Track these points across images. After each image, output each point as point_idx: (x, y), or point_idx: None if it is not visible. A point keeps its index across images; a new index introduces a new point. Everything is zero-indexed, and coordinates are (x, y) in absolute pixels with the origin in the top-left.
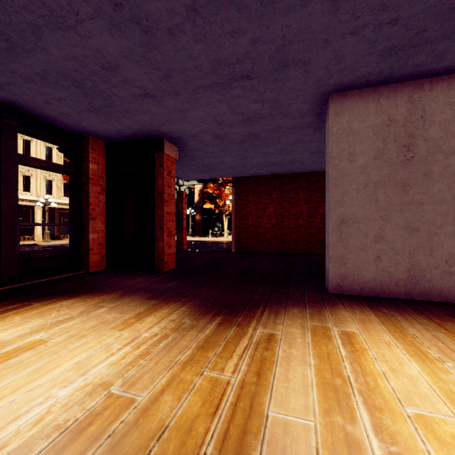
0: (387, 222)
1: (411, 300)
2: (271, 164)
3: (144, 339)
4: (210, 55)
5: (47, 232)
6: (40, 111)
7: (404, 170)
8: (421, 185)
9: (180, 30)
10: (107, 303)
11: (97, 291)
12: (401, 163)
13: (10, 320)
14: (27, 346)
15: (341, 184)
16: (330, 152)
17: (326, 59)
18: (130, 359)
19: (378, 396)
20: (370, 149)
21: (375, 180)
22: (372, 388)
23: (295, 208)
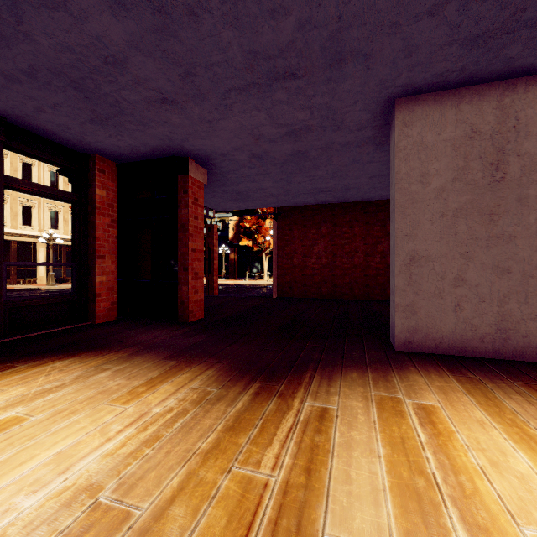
0: (470, 260)
1: (501, 360)
2: (321, 191)
3: (155, 416)
4: (243, 45)
5: (52, 273)
6: (31, 122)
7: (491, 194)
8: (513, 214)
9: (205, 8)
10: (112, 365)
11: (101, 349)
12: (487, 185)
13: None
14: None
15: (411, 213)
16: (396, 172)
17: (394, 50)
18: (132, 447)
19: (480, 507)
20: (447, 168)
21: (454, 208)
22: (470, 494)
23: (349, 245)
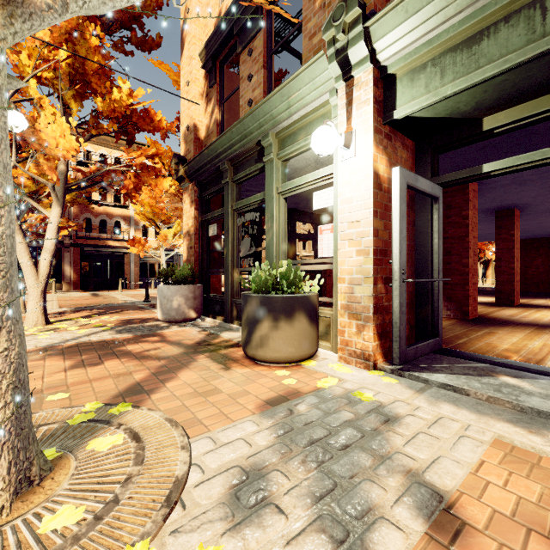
0: None
1: None
2: (538, 235)
3: None
4: None
5: None
6: None
7: None
8: None
9: None
10: None
11: None
12: None
13: None
14: None
15: None
16: None
17: None
18: None
19: None
20: None
21: None
22: None
23: None
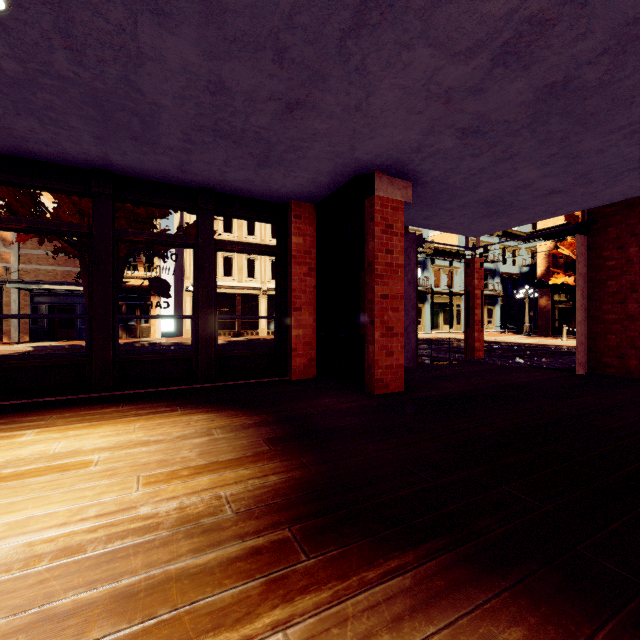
0: None
1: None
2: None
3: (128, 517)
4: None
5: None
6: (229, 186)
7: None
8: None
9: None
10: (221, 431)
11: (247, 409)
12: None
13: (129, 426)
14: (70, 465)
15: None
16: None
17: None
18: (50, 548)
19: None
20: None
21: None
22: None
23: None
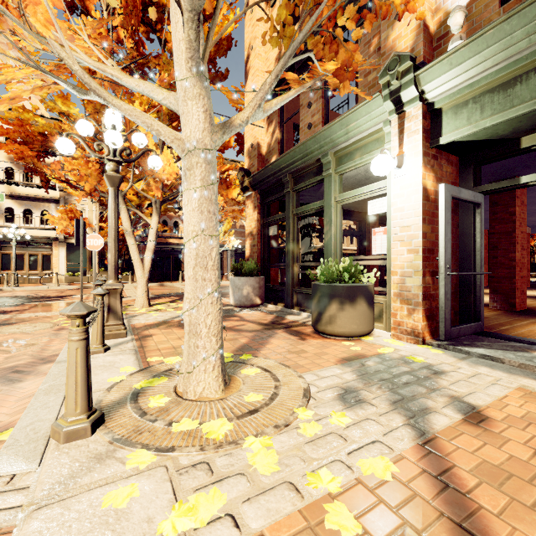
0: None
1: None
2: None
3: None
4: None
5: None
6: None
7: None
8: None
9: None
10: None
11: None
12: None
13: None
14: None
15: None
16: None
17: None
18: None
19: None
20: None
21: None
22: None
23: None
